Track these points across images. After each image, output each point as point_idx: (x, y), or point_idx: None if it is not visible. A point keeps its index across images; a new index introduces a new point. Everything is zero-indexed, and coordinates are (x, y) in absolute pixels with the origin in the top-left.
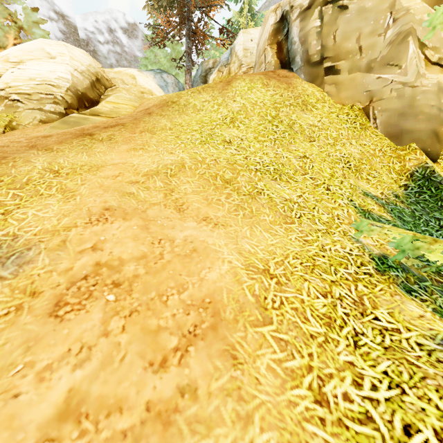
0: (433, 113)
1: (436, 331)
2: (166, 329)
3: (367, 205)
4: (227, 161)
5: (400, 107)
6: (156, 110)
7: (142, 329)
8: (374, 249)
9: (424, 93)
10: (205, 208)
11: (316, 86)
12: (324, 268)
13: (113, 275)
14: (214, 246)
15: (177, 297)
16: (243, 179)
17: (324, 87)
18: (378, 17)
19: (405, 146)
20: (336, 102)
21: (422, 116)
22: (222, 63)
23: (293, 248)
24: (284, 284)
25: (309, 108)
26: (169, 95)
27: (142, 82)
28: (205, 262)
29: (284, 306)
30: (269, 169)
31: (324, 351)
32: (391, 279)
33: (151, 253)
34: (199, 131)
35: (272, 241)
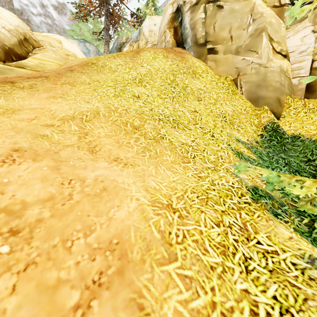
0: (277, 86)
1: (303, 251)
2: (67, 282)
3: (240, 148)
4: (136, 111)
5: (257, 80)
6: (77, 68)
7: (37, 286)
8: (249, 182)
9: (272, 72)
10: (116, 150)
11: (202, 61)
12: (216, 200)
13: (11, 221)
14: (124, 185)
15: (83, 242)
16: (149, 126)
17: (207, 62)
18: (243, 17)
19: (261, 107)
20: (215, 73)
21: (271, 88)
22: (133, 39)
23: (190, 184)
24: (185, 217)
25: (197, 76)
26: (89, 58)
27: (67, 47)
28: (115, 201)
29: (187, 239)
30: (169, 119)
31: (224, 283)
32: (263, 206)
33: (59, 194)
34: (113, 87)
35: (173, 178)
